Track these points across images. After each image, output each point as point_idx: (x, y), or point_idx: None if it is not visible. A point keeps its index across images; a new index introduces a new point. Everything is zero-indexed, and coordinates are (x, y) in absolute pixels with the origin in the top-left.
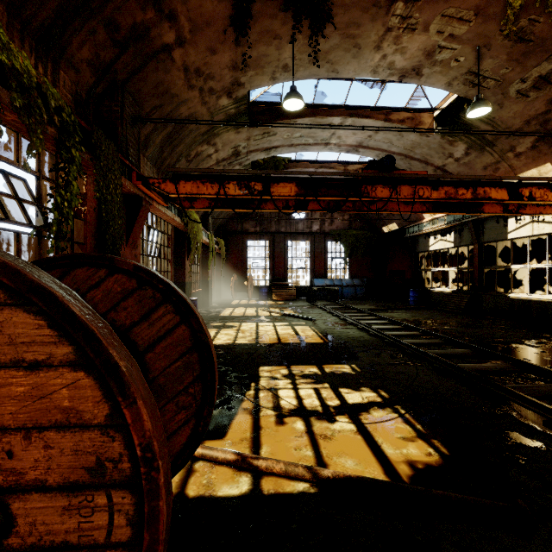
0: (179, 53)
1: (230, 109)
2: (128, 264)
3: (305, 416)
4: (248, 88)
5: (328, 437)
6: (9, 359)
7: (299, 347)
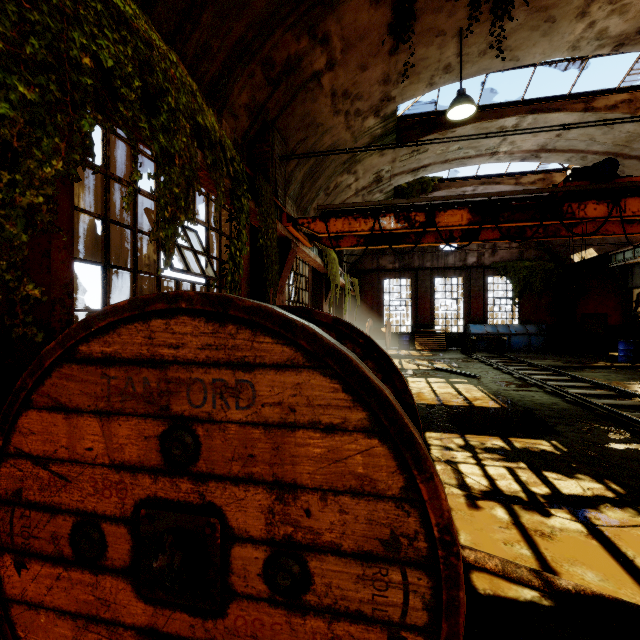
0: (328, 78)
1: (376, 130)
2: (327, 316)
3: (505, 502)
4: (399, 101)
5: (546, 535)
6: (307, 420)
7: (469, 411)
